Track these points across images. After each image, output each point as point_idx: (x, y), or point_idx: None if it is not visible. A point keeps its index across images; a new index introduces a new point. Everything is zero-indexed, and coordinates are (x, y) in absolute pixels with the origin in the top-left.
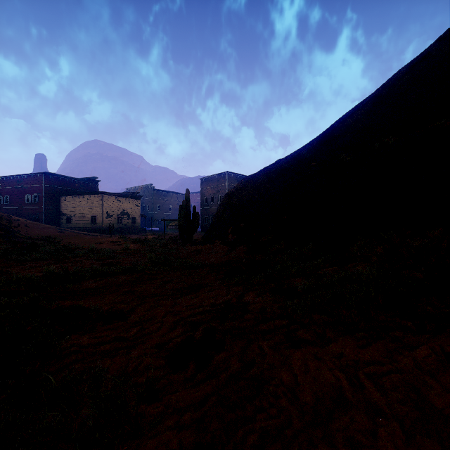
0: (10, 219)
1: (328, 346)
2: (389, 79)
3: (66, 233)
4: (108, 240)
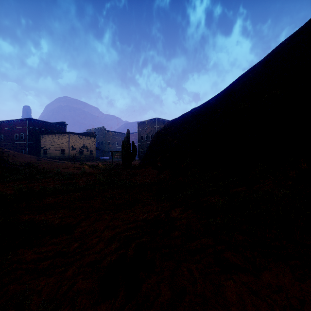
0: (2, 150)
1: (261, 275)
2: (275, 49)
3: (42, 160)
4: (72, 166)
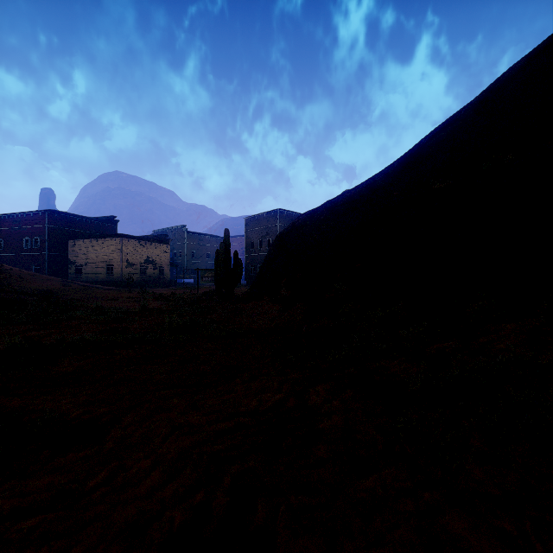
0: None
1: None
2: (498, 79)
3: (72, 286)
4: (125, 296)
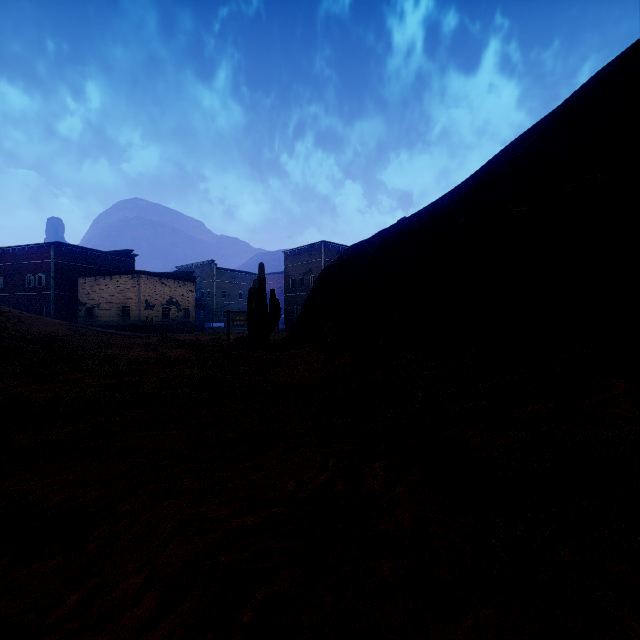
0: None
1: None
2: (585, 84)
3: (81, 331)
4: (142, 343)
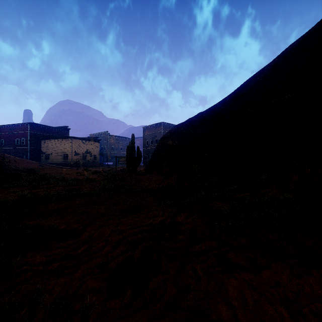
0: (3, 156)
1: (261, 273)
2: (283, 51)
3: (44, 166)
4: (75, 172)
